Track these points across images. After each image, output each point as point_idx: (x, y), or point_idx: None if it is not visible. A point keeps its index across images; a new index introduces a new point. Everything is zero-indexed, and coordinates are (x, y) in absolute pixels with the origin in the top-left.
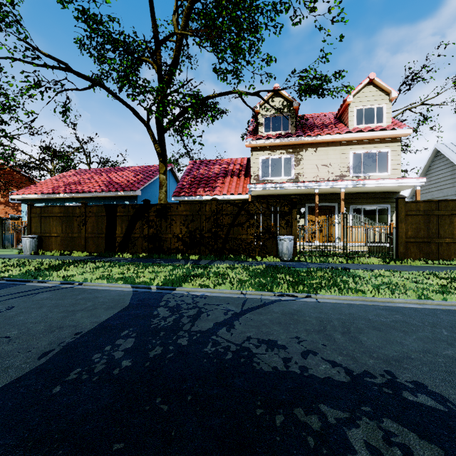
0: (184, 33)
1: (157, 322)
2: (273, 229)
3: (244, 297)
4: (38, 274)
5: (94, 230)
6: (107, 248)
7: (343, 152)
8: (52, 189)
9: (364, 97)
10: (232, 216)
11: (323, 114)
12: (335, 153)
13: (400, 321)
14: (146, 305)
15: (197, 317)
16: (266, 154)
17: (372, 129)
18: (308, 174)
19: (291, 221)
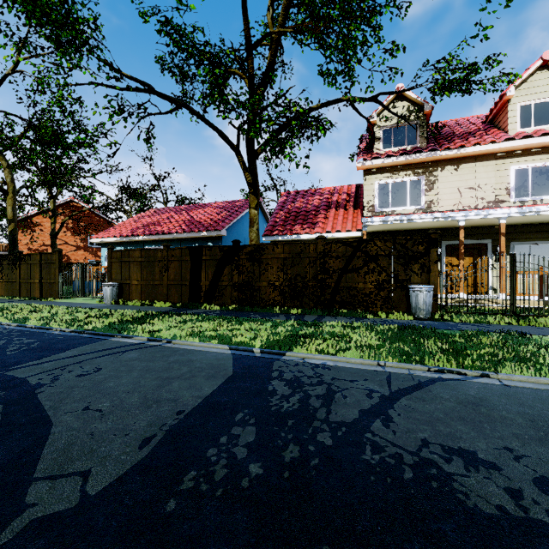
0: (283, 31)
1: (278, 403)
2: (402, 275)
3: (384, 371)
4: (122, 328)
5: (177, 277)
6: (191, 298)
7: (500, 167)
8: (131, 231)
9: (533, 87)
10: (344, 259)
11: (464, 119)
12: (487, 170)
13: None
14: (255, 375)
15: (330, 399)
16: (384, 177)
17: (547, 132)
18: (445, 202)
19: (428, 264)
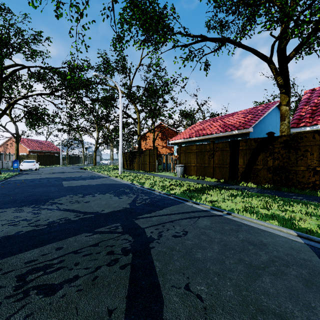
0: None
1: None
2: None
3: None
4: (191, 195)
5: (219, 161)
6: (230, 176)
7: None
8: (188, 135)
9: None
10: None
11: None
12: None
13: None
14: None
15: None
16: None
17: None
18: None
19: None
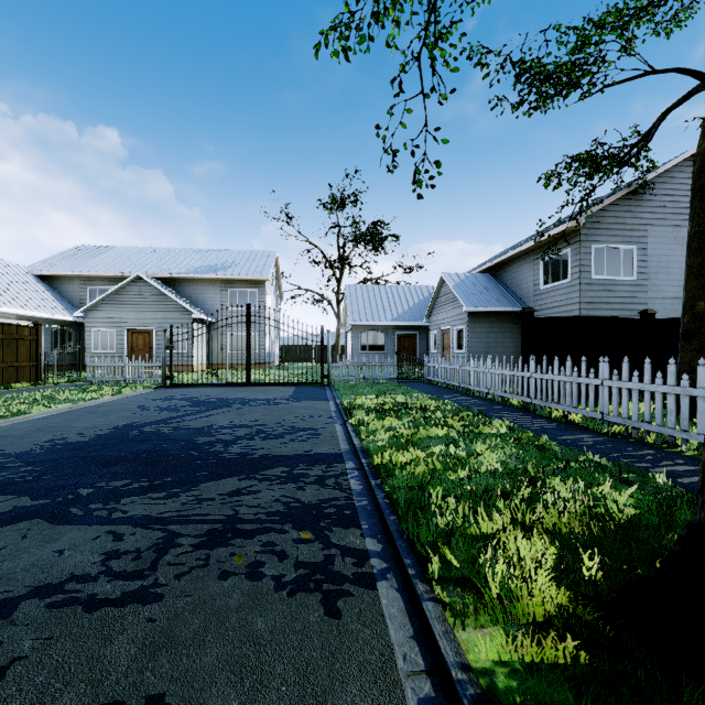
0: None
1: None
2: None
3: None
4: None
5: None
6: None
7: None
8: None
9: None
10: None
11: None
12: None
13: (68, 419)
14: None
15: None
16: None
17: None
18: None
19: None
